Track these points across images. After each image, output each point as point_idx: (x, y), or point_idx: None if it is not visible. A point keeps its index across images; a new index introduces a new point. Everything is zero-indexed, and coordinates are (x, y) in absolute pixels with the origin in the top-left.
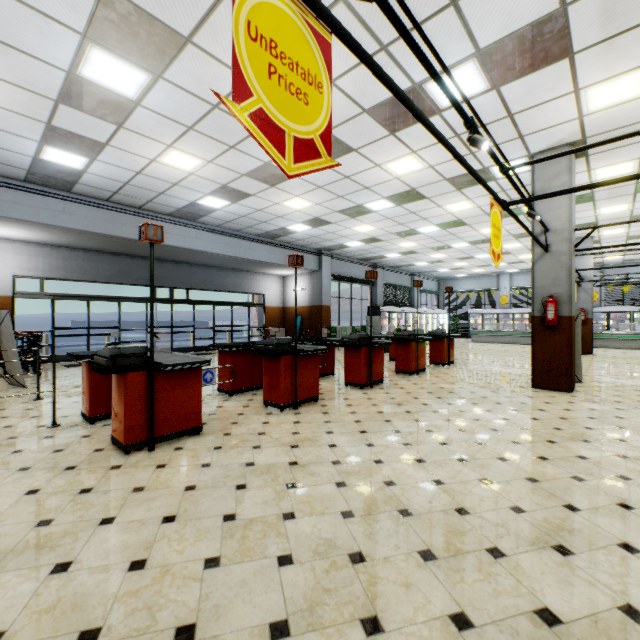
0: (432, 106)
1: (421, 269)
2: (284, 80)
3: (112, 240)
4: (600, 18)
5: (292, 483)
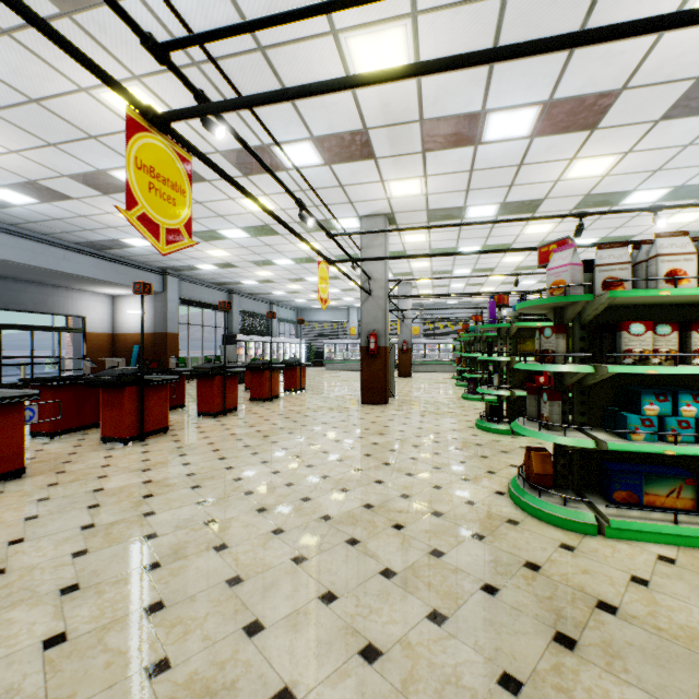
0: (280, 164)
1: (280, 298)
2: (160, 191)
3: None
4: (388, 143)
5: (149, 494)
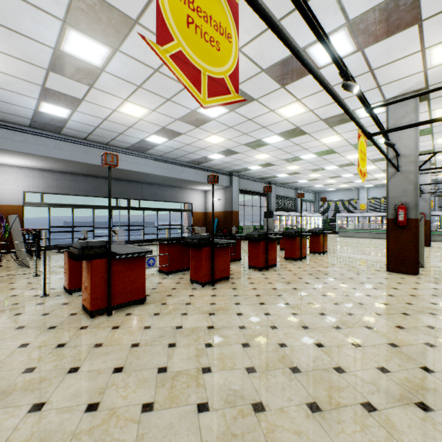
0: (312, 65)
1: (302, 185)
2: (200, 29)
3: (88, 166)
4: None
5: (209, 343)
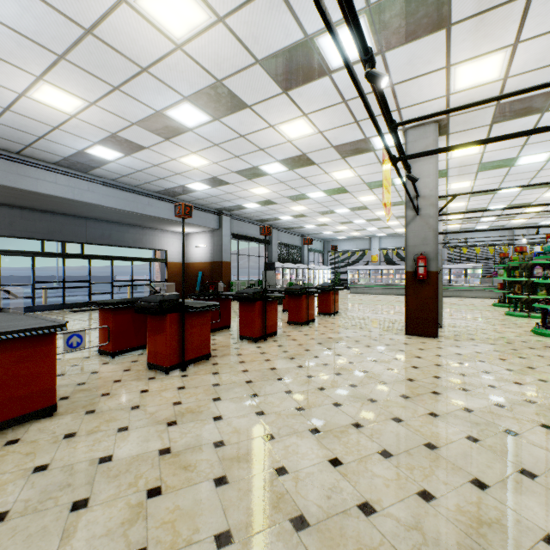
0: (323, 65)
1: (310, 231)
2: None
3: None
4: None
5: (156, 487)
